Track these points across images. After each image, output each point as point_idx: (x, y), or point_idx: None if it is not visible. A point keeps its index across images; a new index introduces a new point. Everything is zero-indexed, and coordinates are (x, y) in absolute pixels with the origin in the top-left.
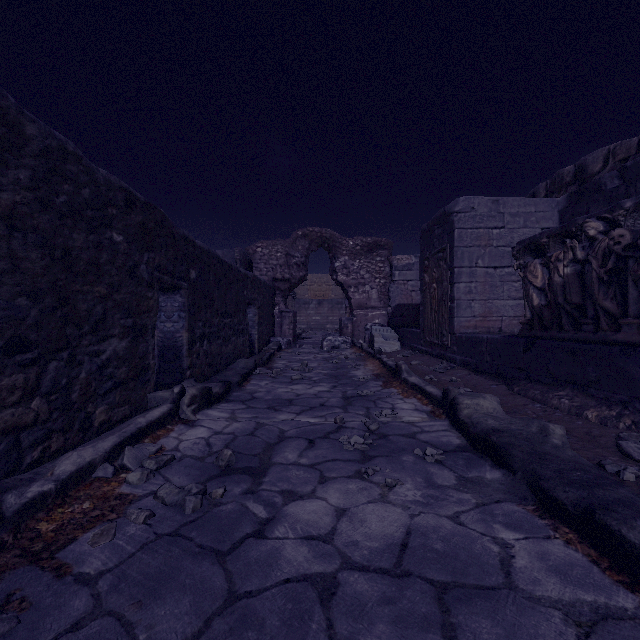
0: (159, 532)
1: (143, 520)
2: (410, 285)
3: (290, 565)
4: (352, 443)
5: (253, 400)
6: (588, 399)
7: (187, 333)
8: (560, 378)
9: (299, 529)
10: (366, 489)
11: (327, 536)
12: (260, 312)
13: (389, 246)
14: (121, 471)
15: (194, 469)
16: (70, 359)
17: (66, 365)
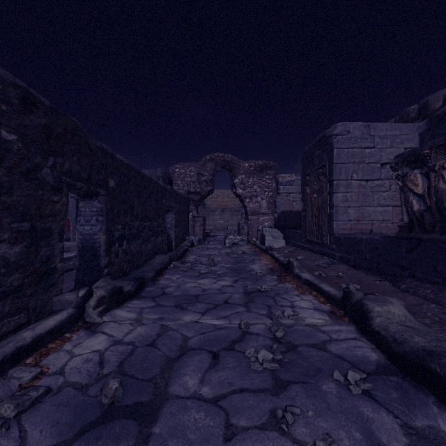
0: None
1: None
2: (291, 196)
3: None
4: (260, 359)
5: (163, 296)
6: None
7: (104, 235)
8: None
9: None
10: None
11: None
12: (177, 217)
13: (275, 167)
14: None
15: (68, 410)
16: None
17: None
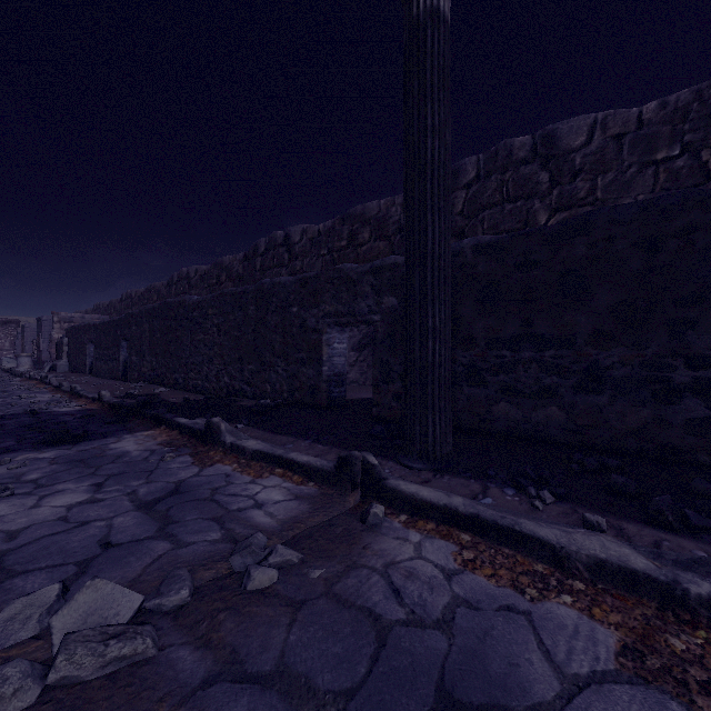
0: None
1: None
2: None
3: None
4: None
5: None
6: None
7: None
8: None
9: None
10: None
11: None
12: None
13: (17, 323)
14: None
15: None
16: None
17: None
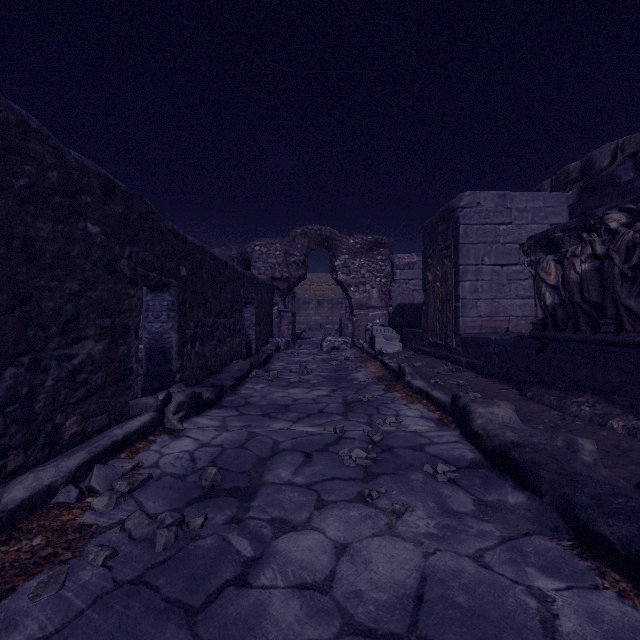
0: (119, 578)
1: (102, 561)
2: (412, 284)
3: (277, 628)
4: (353, 457)
5: (247, 406)
6: (611, 406)
7: (177, 334)
8: (578, 383)
9: (290, 573)
10: (370, 517)
11: (324, 583)
12: (258, 312)
13: (390, 244)
14: (88, 494)
15: (173, 490)
16: (33, 364)
17: (27, 371)
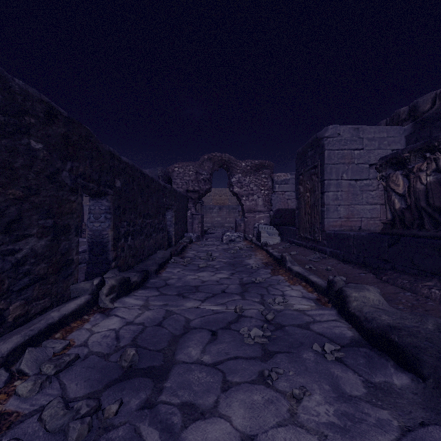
0: None
1: None
2: (286, 195)
3: None
4: (252, 336)
5: (166, 287)
6: None
7: (112, 231)
8: (425, 270)
9: None
10: (272, 402)
11: None
12: (176, 214)
13: (271, 166)
14: (17, 377)
15: (96, 371)
16: None
17: None
